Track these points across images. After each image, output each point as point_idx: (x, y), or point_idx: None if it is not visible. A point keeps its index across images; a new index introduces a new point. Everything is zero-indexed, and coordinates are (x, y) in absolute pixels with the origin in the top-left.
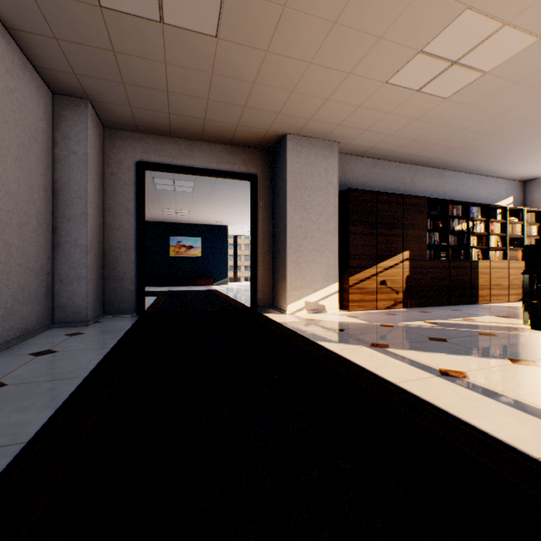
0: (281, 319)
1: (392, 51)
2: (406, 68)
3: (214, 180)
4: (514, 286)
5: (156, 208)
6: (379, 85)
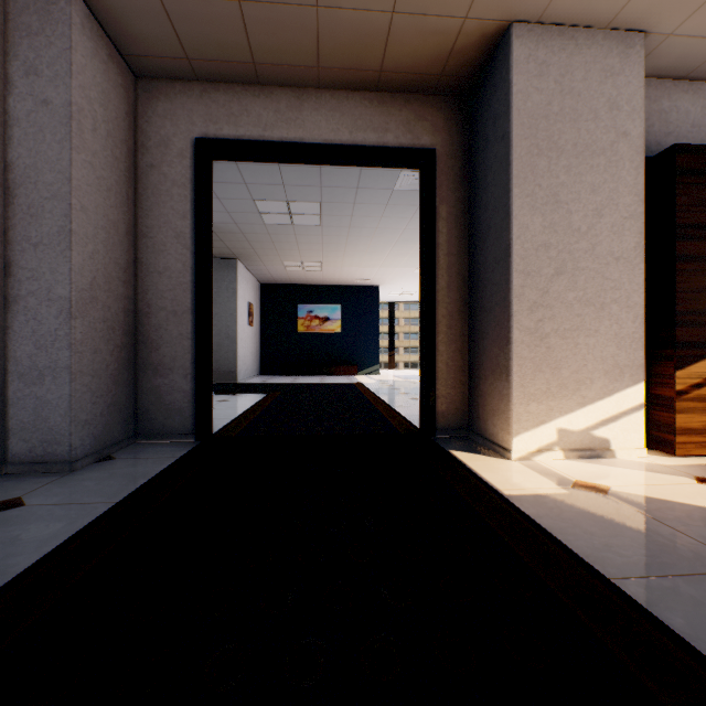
0: (504, 478)
1: None
2: None
3: (352, 195)
4: None
5: (274, 260)
6: None
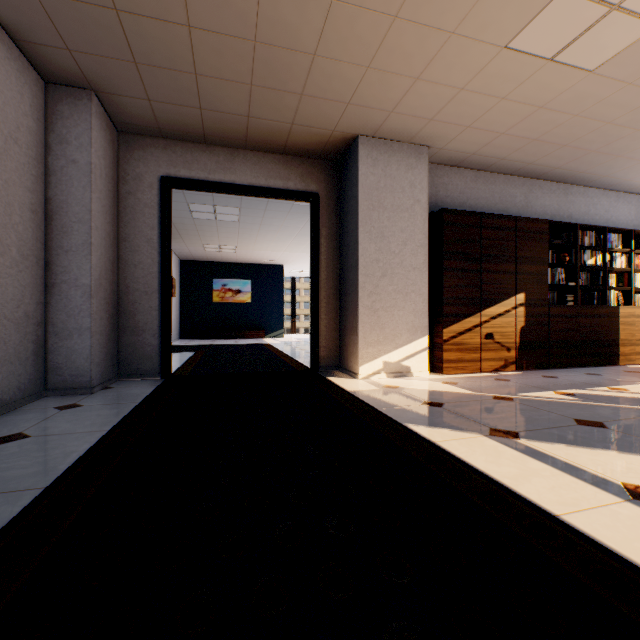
0: (351, 385)
1: None
2: (538, 21)
3: (264, 205)
4: None
5: (196, 243)
6: (495, 52)
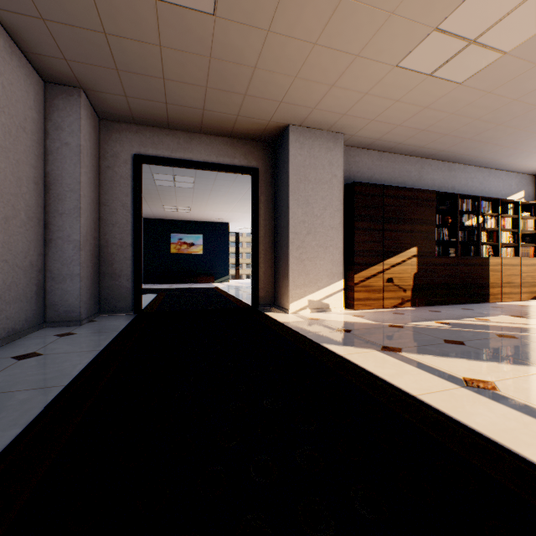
0: (283, 318)
1: (405, 29)
2: (418, 49)
3: (214, 175)
4: (526, 284)
5: (157, 205)
6: (389, 69)
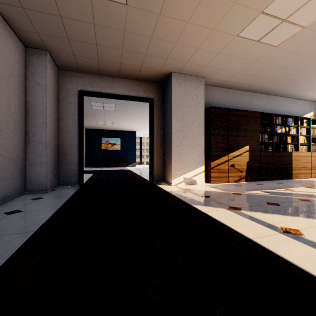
0: (168, 188)
1: (243, 13)
2: (251, 25)
3: (127, 103)
4: (314, 168)
5: (93, 120)
6: (233, 38)
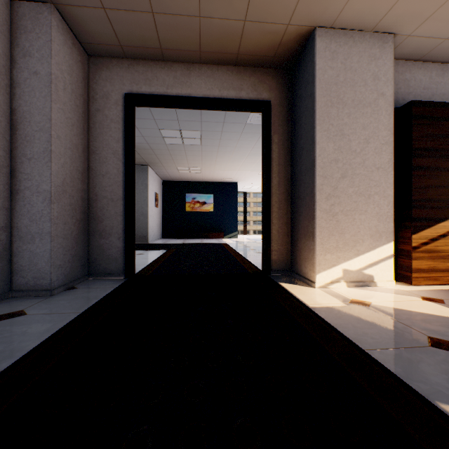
0: (310, 298)
1: None
2: None
3: (220, 126)
4: None
5: (171, 166)
6: None
